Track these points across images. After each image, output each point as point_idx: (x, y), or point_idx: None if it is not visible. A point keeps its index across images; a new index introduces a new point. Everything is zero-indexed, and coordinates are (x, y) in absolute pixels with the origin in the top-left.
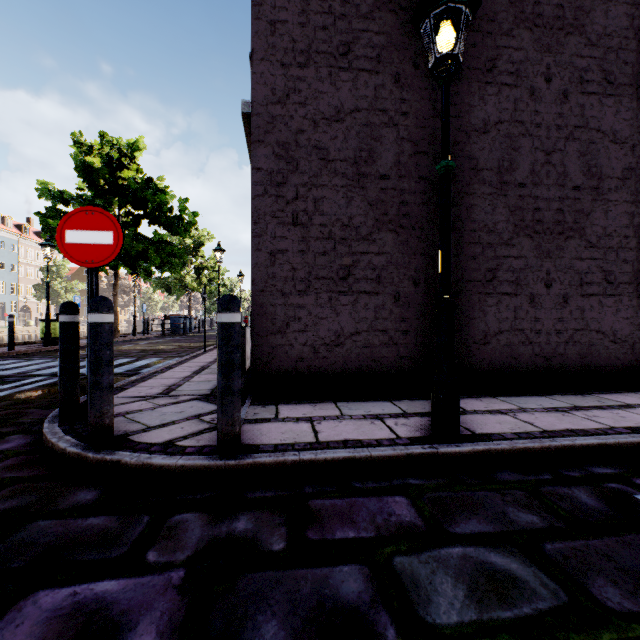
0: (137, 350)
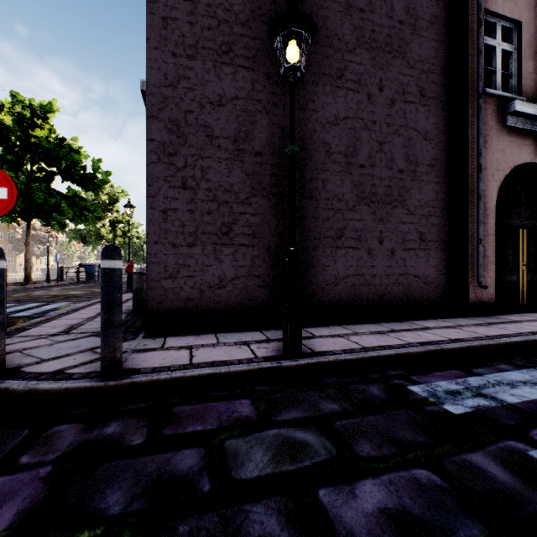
0: (48, 295)
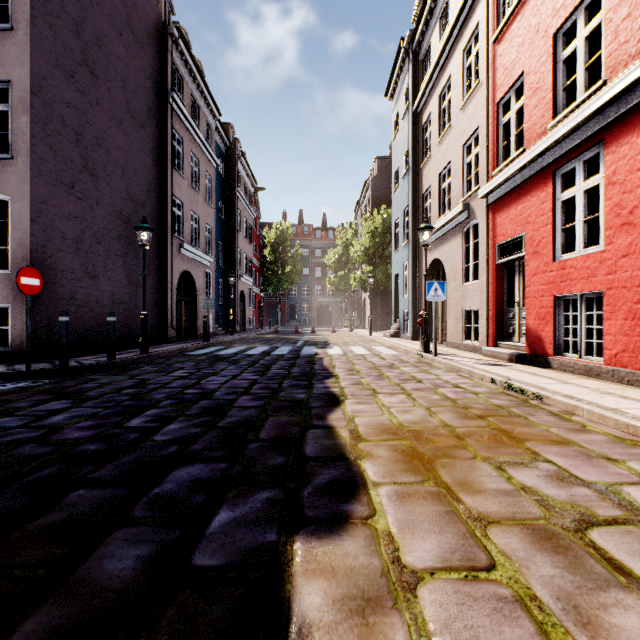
0: None
